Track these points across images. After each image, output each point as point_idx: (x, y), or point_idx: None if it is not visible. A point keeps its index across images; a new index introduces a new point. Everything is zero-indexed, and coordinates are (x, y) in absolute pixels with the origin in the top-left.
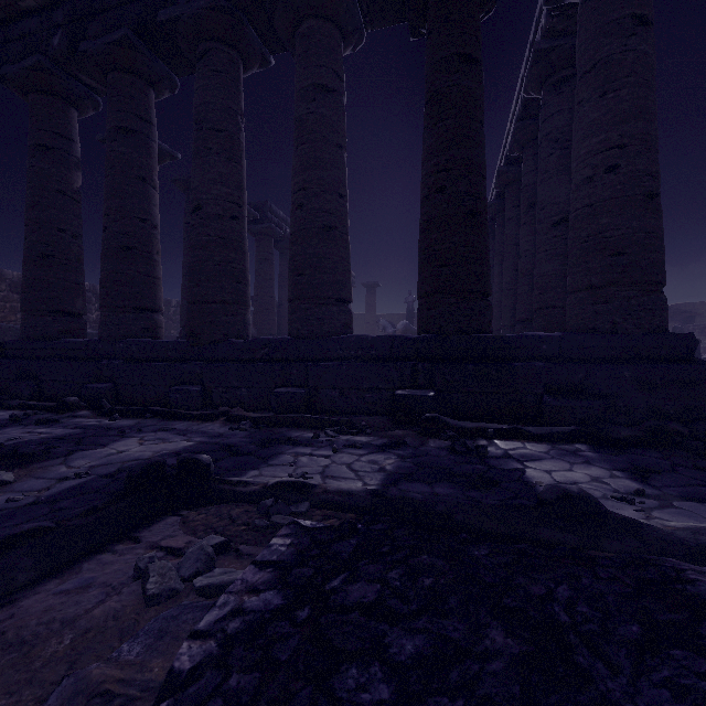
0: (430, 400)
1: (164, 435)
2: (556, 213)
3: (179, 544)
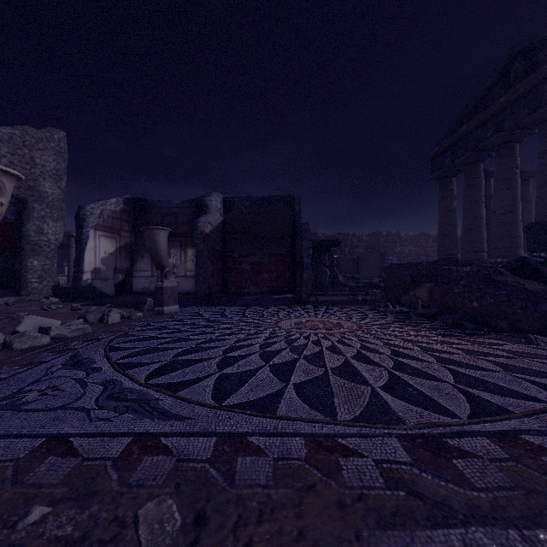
0: None
1: None
2: None
3: None
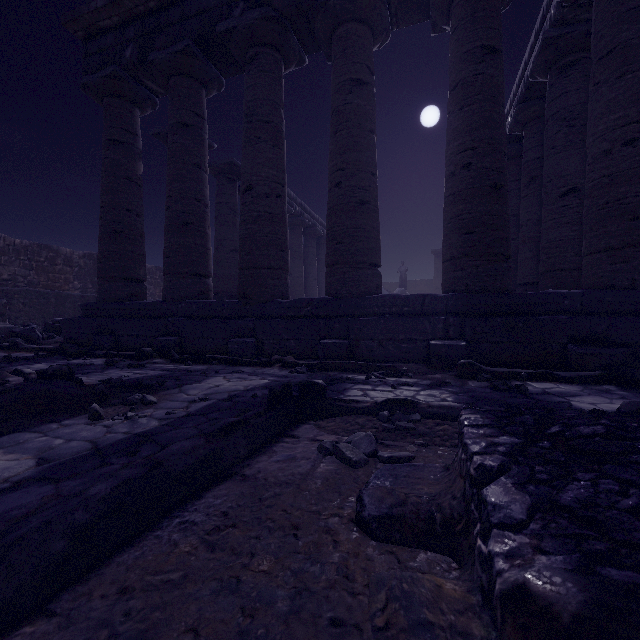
0: (463, 349)
1: (241, 375)
2: (563, 185)
3: (331, 439)
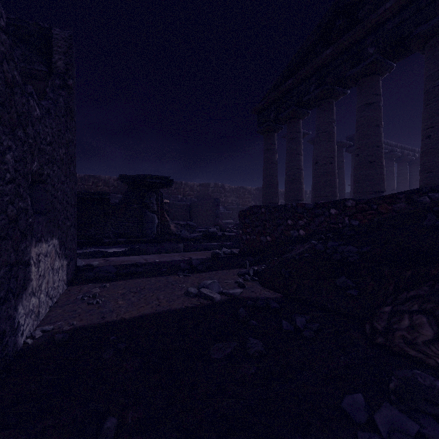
0: None
1: None
2: None
3: None
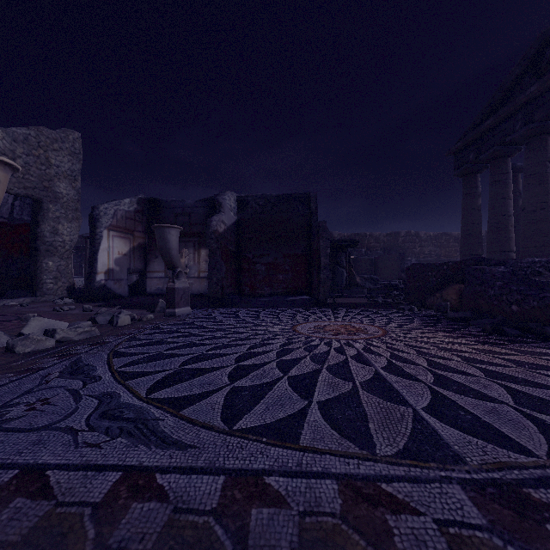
0: None
1: None
2: None
3: None
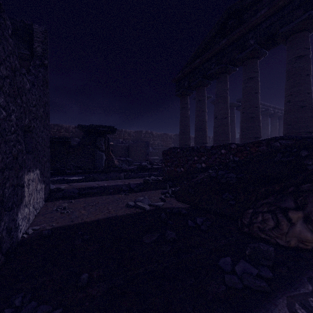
0: None
1: None
2: None
3: None
